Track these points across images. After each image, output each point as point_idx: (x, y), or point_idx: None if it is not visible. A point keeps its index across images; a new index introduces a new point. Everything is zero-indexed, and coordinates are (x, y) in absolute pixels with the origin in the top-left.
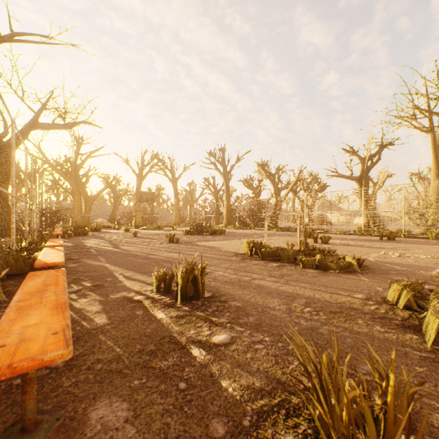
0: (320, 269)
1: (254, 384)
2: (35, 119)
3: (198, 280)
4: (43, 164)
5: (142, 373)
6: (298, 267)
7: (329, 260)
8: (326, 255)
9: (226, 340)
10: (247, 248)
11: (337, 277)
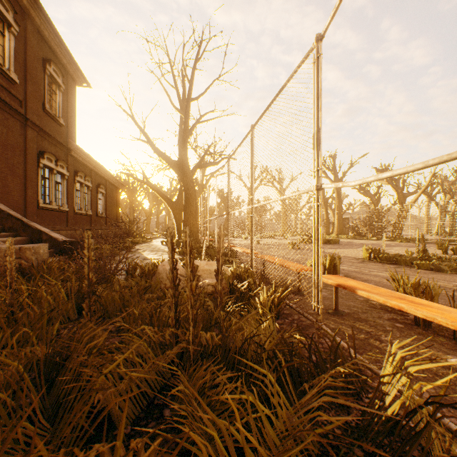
0: (434, 271)
1: None
2: (200, 162)
3: (336, 266)
4: (176, 185)
5: (324, 289)
6: (413, 268)
7: (443, 264)
8: (443, 261)
9: None
10: (365, 254)
11: (446, 275)
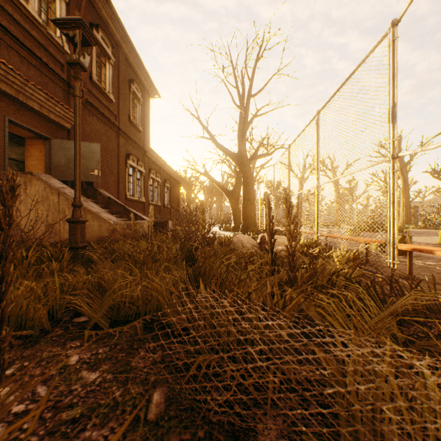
0: None
1: None
2: (254, 153)
3: None
4: (228, 179)
5: None
6: None
7: None
8: None
9: (434, 264)
10: None
11: None
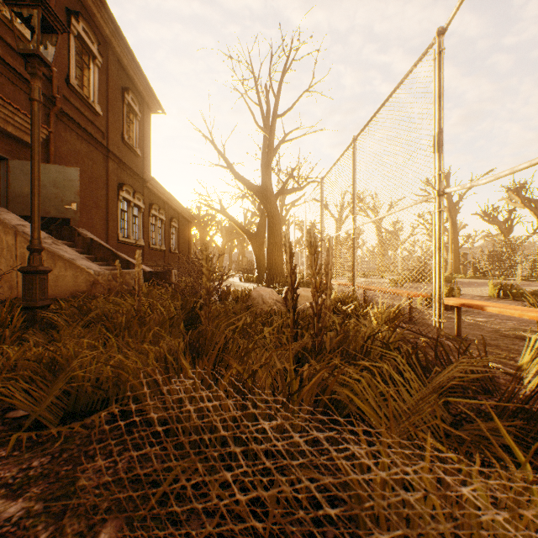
0: None
1: (505, 327)
2: (283, 187)
3: None
4: (251, 218)
5: None
6: None
7: None
8: None
9: (484, 320)
10: (492, 290)
11: None
